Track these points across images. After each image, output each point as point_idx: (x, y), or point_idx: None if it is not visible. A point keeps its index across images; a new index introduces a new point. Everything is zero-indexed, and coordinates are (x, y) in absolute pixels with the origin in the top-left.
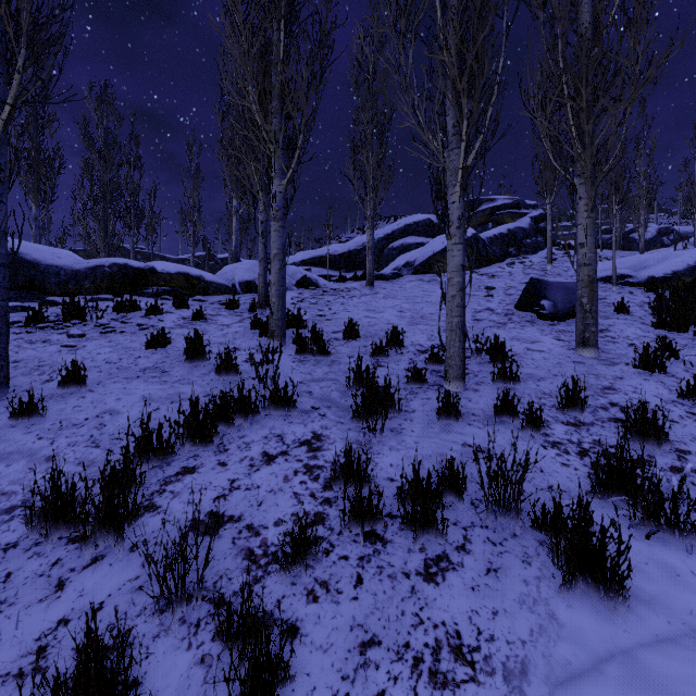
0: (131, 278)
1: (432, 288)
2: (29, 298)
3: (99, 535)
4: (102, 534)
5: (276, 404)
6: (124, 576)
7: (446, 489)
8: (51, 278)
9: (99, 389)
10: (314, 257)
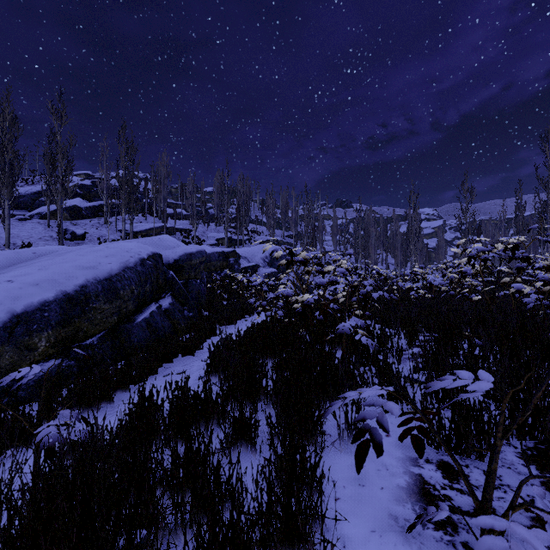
0: None
1: (39, 227)
2: None
3: None
4: None
5: None
6: None
7: None
8: None
9: None
10: None
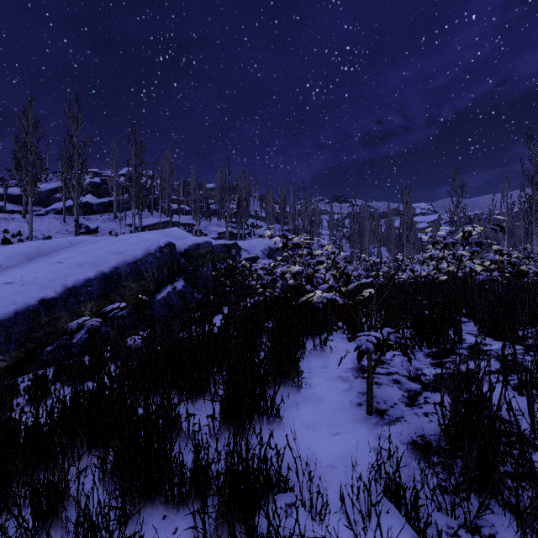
0: None
1: (55, 222)
2: None
3: None
4: None
5: None
6: None
7: None
8: None
9: None
10: None
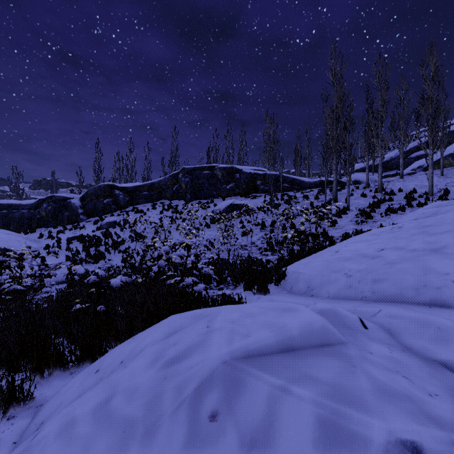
0: (323, 183)
1: None
2: (305, 190)
3: (376, 207)
4: (377, 207)
5: (389, 200)
6: (382, 209)
7: (424, 204)
8: (307, 185)
9: (351, 201)
10: (363, 167)
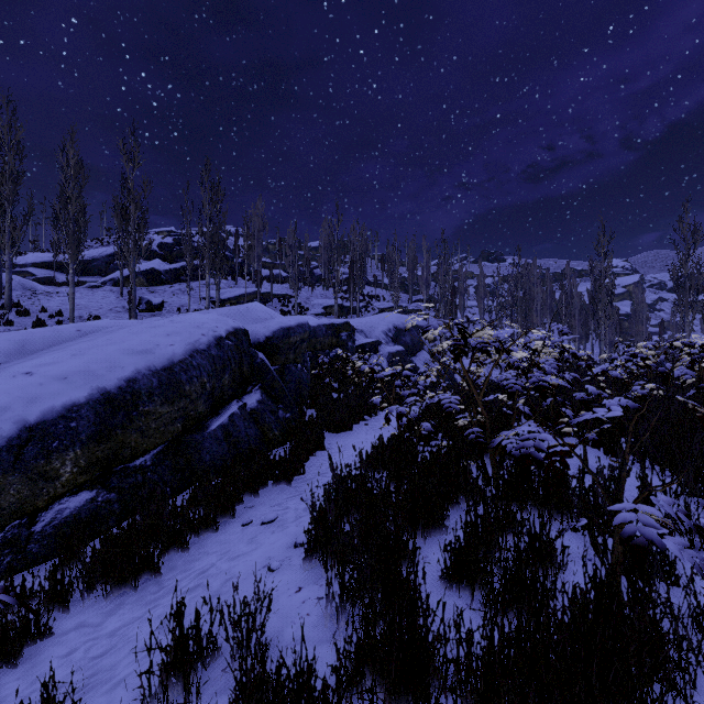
0: None
1: (111, 296)
2: None
3: None
4: None
5: (8, 324)
6: None
7: None
8: None
9: None
10: (46, 261)
